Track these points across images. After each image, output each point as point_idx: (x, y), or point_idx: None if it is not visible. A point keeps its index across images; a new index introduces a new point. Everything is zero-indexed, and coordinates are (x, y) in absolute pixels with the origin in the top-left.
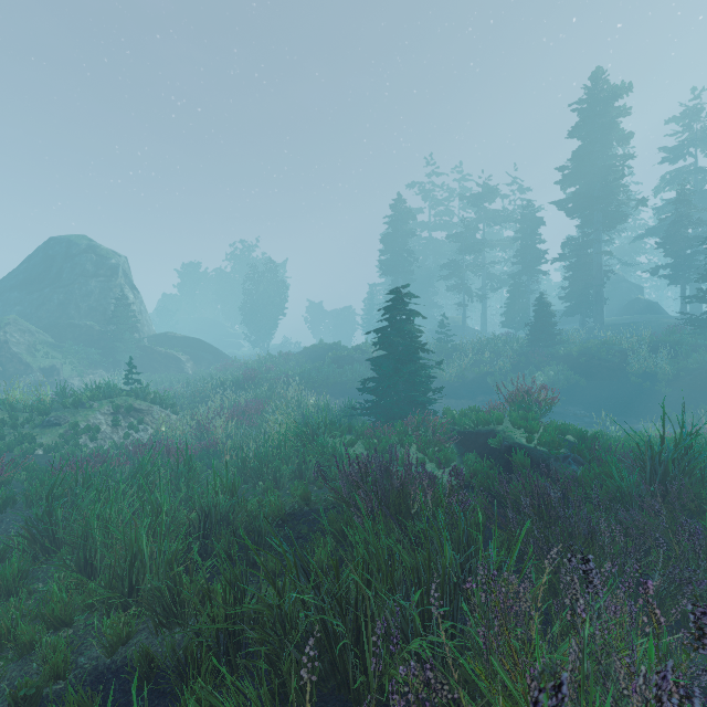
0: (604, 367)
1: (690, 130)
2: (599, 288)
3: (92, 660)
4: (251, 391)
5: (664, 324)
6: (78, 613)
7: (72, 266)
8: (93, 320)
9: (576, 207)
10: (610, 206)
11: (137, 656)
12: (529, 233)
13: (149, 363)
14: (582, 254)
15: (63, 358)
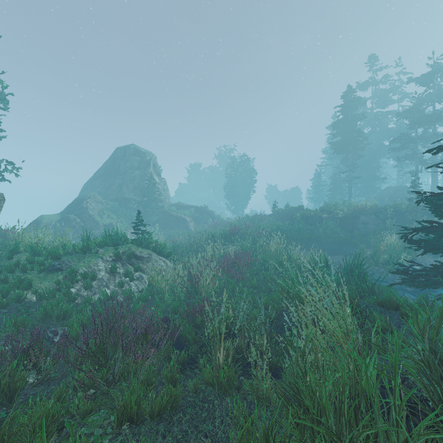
0: None
1: None
2: None
3: None
4: (237, 243)
5: None
6: None
7: (126, 163)
8: (136, 195)
9: None
10: None
11: None
12: None
13: (167, 223)
14: None
15: (117, 218)
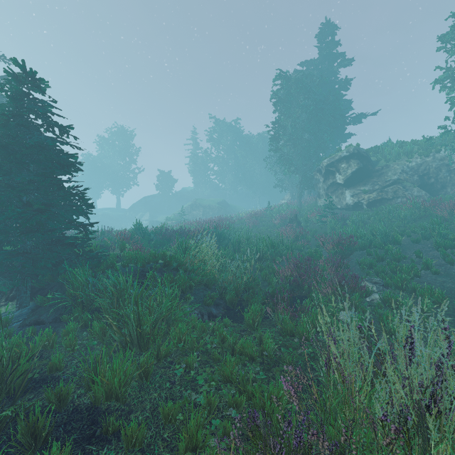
0: None
1: None
2: None
3: None
4: None
5: None
6: None
7: None
8: None
9: None
10: None
11: None
12: None
13: None
14: None
15: None
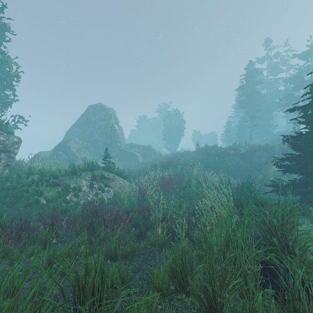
0: None
1: None
2: None
3: None
4: (171, 170)
5: None
6: None
7: (95, 116)
8: (102, 138)
9: None
10: None
11: None
12: None
13: (123, 157)
14: None
15: (90, 154)
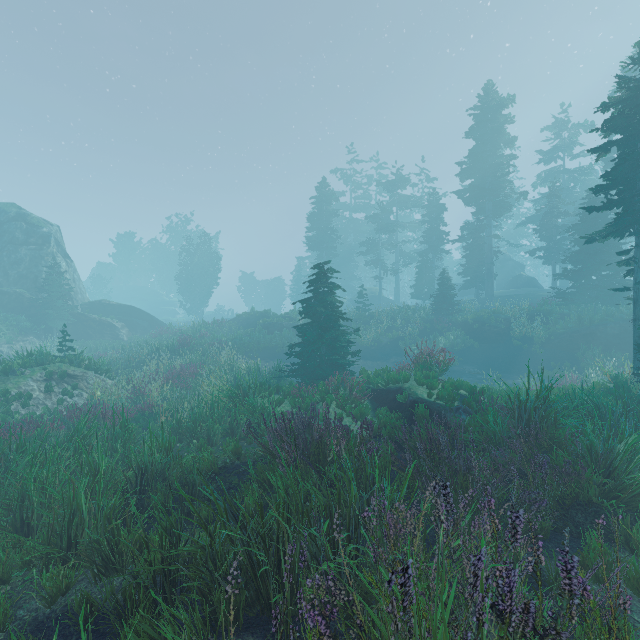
0: (493, 332)
1: (560, 138)
2: (490, 266)
3: (31, 611)
4: (186, 356)
5: (540, 296)
6: (16, 571)
7: None
8: (23, 288)
9: (471, 196)
10: (498, 197)
11: (77, 603)
12: (434, 217)
13: (83, 330)
14: (477, 237)
15: None
